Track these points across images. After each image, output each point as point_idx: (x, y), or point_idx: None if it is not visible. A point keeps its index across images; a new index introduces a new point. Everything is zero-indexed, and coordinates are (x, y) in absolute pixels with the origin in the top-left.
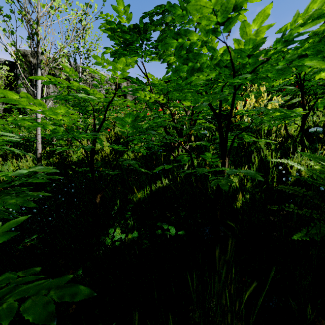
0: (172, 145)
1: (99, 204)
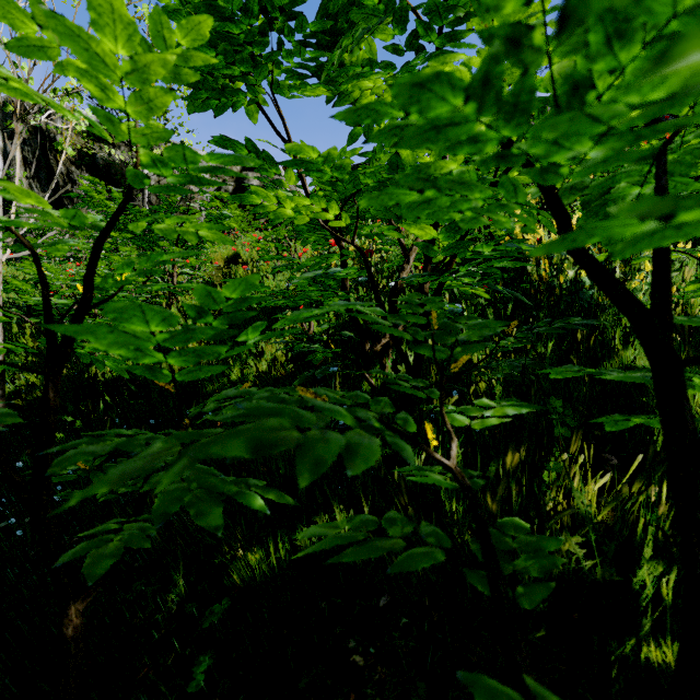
0: (368, 351)
1: (80, 639)
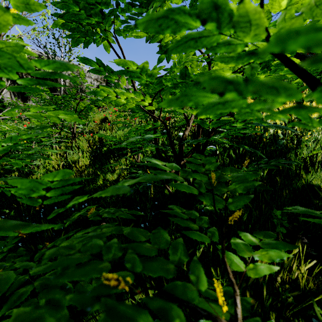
0: None
1: None
